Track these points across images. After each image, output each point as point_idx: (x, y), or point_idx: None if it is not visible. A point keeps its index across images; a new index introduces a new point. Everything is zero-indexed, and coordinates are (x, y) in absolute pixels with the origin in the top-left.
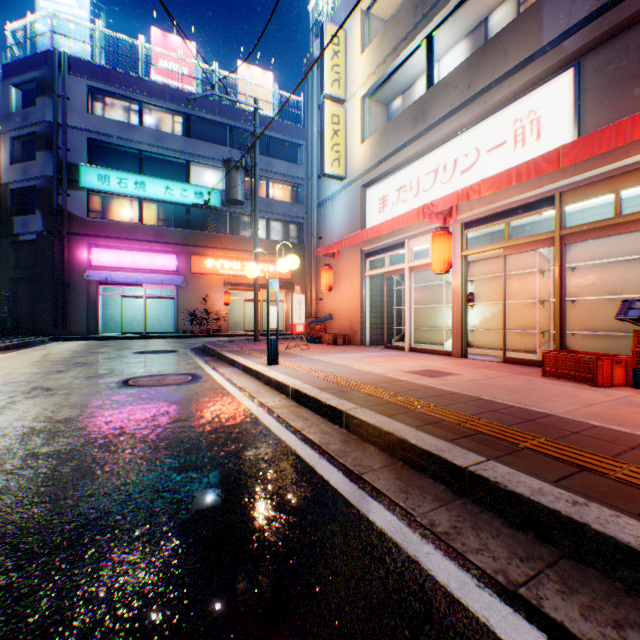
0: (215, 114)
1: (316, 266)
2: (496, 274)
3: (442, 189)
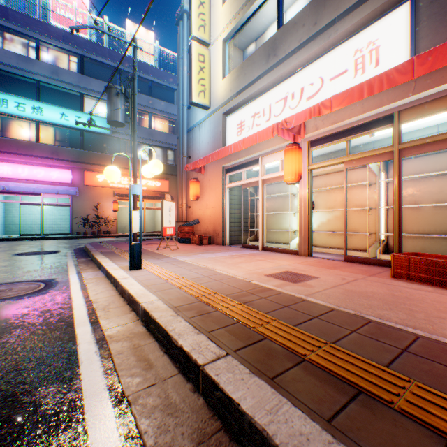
0: (105, 58)
1: (186, 180)
2: (333, 186)
3: (291, 114)
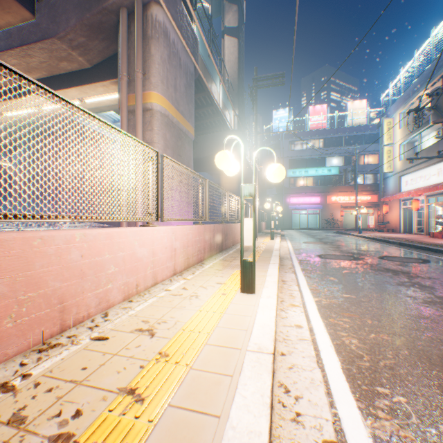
0: (335, 134)
1: (381, 203)
2: None
3: (421, 183)
